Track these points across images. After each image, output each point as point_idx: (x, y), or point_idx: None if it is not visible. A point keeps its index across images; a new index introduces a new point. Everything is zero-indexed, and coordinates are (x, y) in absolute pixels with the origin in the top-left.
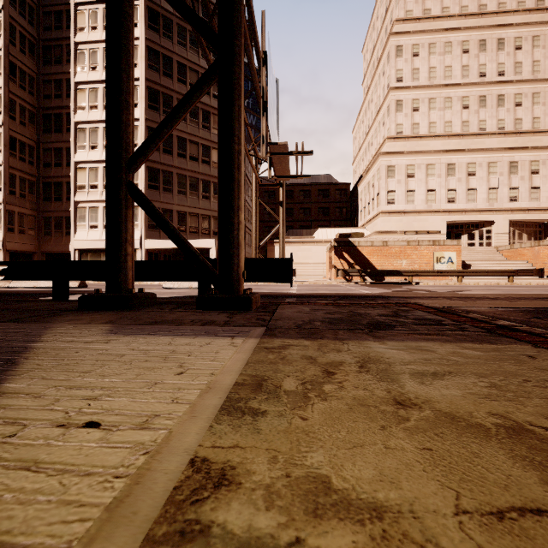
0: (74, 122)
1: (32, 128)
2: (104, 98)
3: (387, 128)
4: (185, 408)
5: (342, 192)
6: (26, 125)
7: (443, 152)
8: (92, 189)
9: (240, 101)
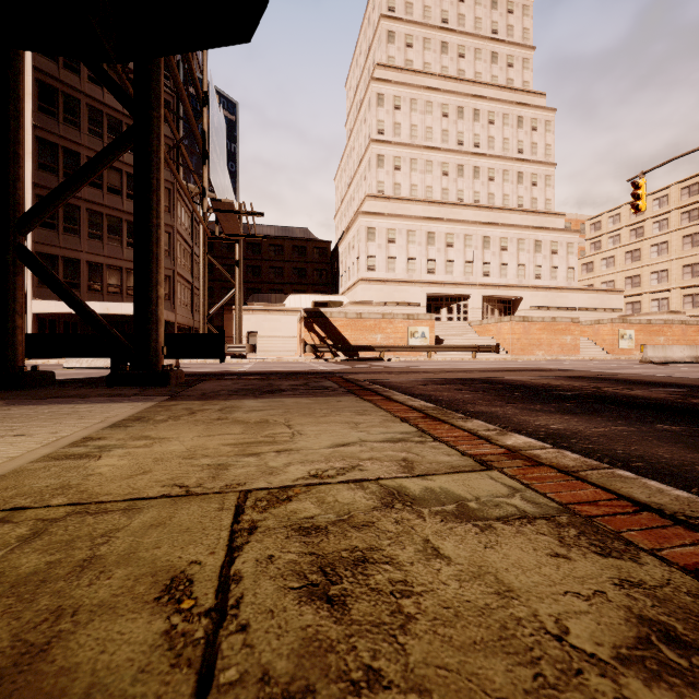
0: None
1: None
2: None
3: (368, 184)
4: (83, 428)
5: (321, 251)
6: None
7: (423, 219)
8: None
9: (159, 174)
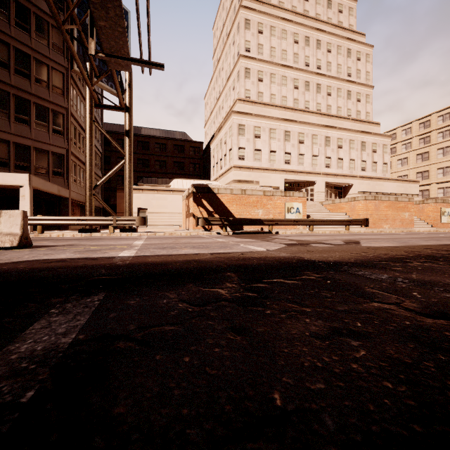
0: None
1: None
2: None
3: (237, 92)
4: None
5: (195, 149)
6: None
7: (282, 120)
8: None
9: None
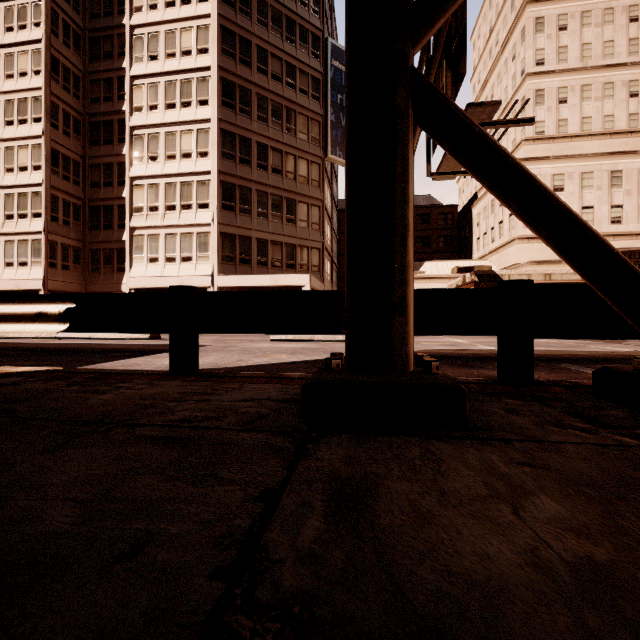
0: (129, 126)
1: (77, 140)
2: (167, 95)
3: (521, 128)
4: None
5: (446, 216)
6: (71, 135)
7: (604, 156)
8: (151, 212)
9: None
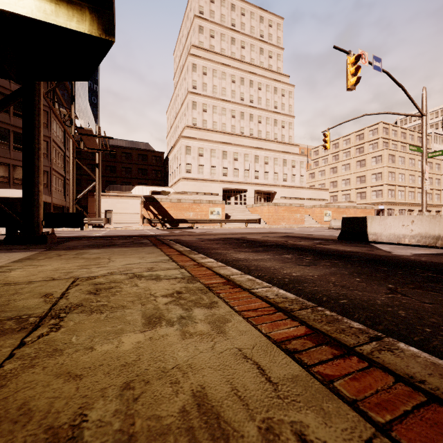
0: None
1: None
2: None
3: (187, 119)
4: None
5: (157, 158)
6: None
7: (220, 143)
8: None
9: (39, 117)
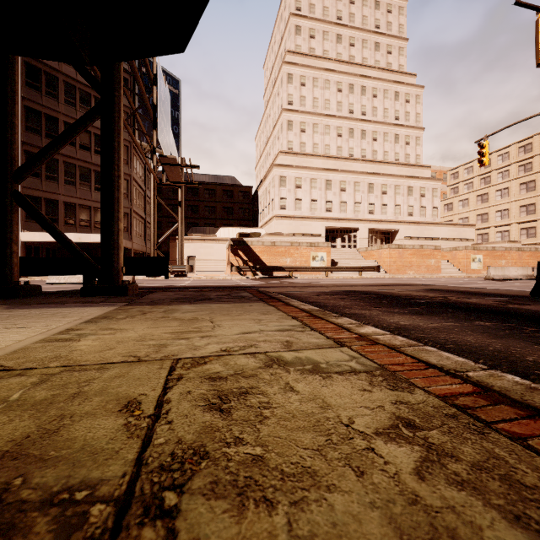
0: None
1: None
2: None
3: (281, 143)
4: (66, 323)
5: (245, 194)
6: None
7: (323, 170)
8: None
9: (119, 138)
